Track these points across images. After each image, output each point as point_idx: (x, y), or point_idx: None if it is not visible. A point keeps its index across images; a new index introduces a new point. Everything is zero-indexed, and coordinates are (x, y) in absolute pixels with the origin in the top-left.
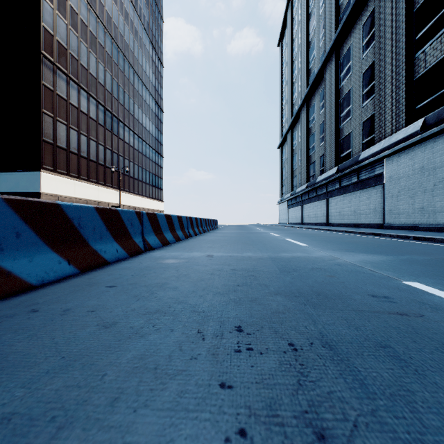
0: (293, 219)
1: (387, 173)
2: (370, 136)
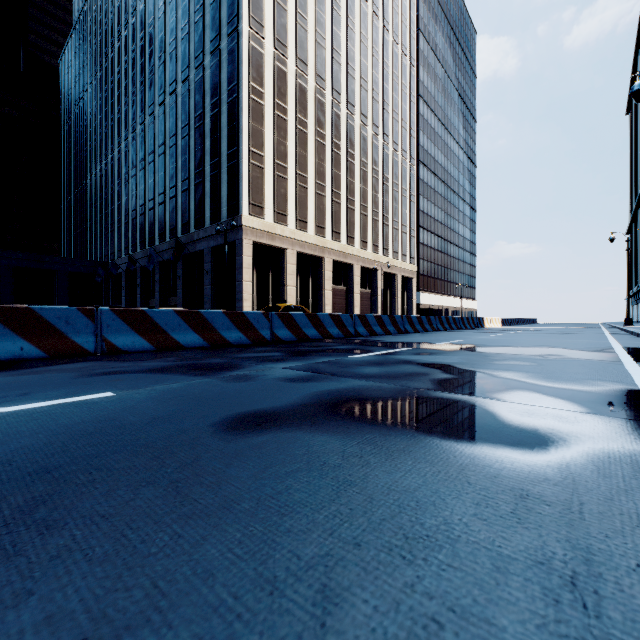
0: (634, 317)
1: None
2: None
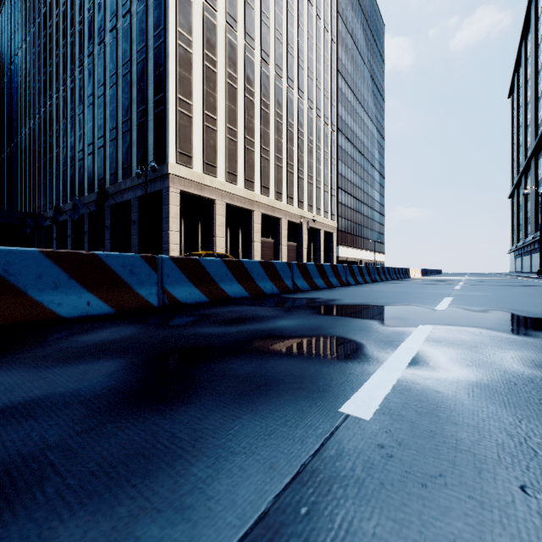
0: (517, 268)
1: None
2: None
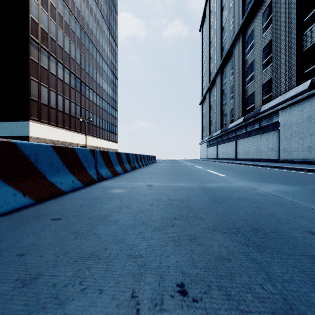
0: (210, 155)
1: (282, 121)
2: (269, 94)
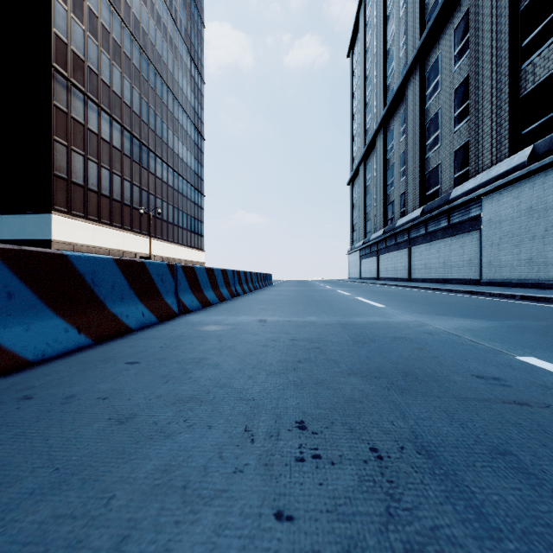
0: (366, 273)
1: (485, 215)
2: (464, 169)
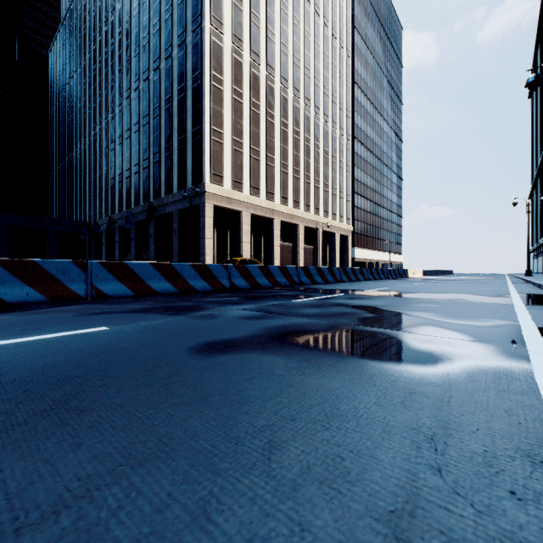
0: (534, 269)
1: None
2: None
